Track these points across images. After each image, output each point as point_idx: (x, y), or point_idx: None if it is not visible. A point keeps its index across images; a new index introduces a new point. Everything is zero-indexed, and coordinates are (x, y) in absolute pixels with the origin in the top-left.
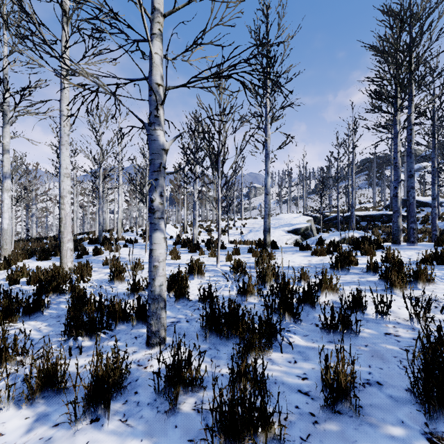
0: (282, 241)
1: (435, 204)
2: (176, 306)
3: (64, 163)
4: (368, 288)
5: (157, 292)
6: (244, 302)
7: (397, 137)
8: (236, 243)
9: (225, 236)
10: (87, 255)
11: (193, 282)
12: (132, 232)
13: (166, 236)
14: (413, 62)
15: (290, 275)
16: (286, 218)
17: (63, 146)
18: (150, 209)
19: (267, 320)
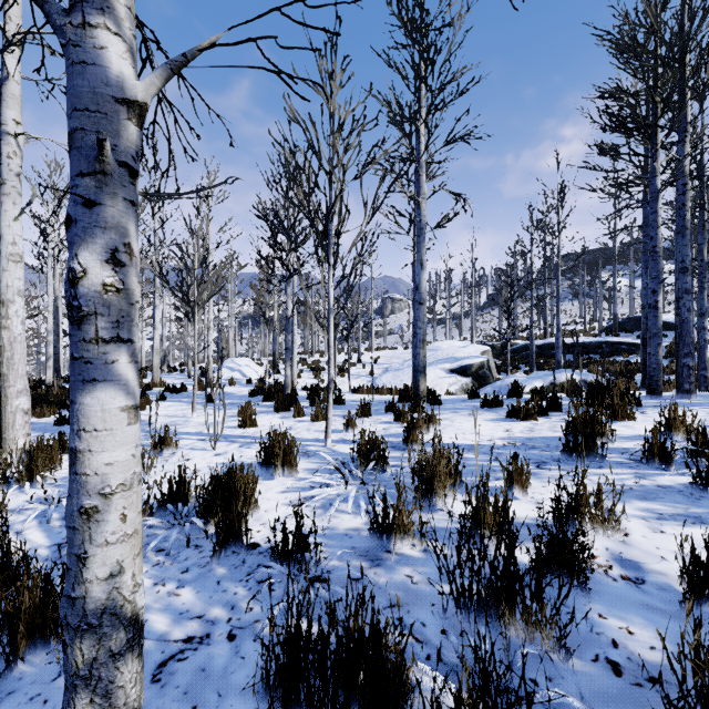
0: (440, 388)
1: (704, 324)
2: (214, 571)
3: (9, 232)
4: (677, 512)
5: (94, 601)
6: (387, 554)
7: (656, 200)
8: (364, 393)
9: (344, 379)
10: None
11: (271, 484)
12: (182, 373)
13: (241, 380)
14: (687, 60)
15: (480, 467)
16: (446, 349)
17: (6, 196)
18: (72, 308)
19: (483, 702)
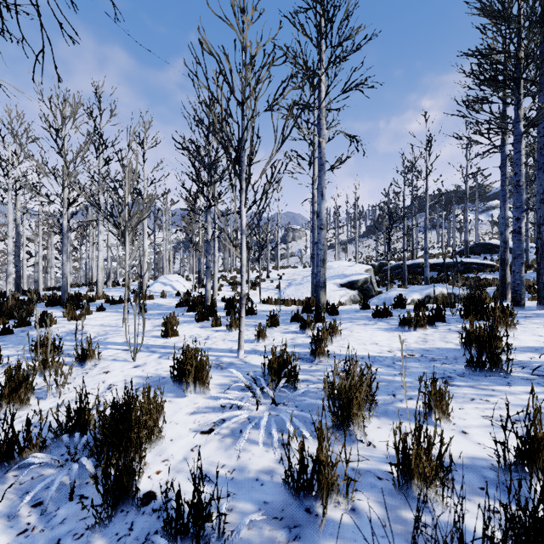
0: (333, 299)
1: None
2: None
3: None
4: None
5: None
6: (307, 516)
7: (520, 142)
8: (272, 304)
9: (256, 292)
10: (26, 327)
11: (182, 403)
12: (123, 287)
13: (171, 293)
14: None
15: (388, 382)
16: (337, 267)
17: None
18: None
19: None
